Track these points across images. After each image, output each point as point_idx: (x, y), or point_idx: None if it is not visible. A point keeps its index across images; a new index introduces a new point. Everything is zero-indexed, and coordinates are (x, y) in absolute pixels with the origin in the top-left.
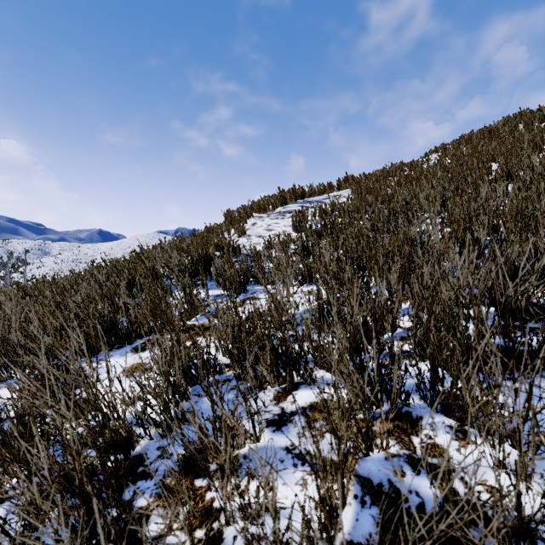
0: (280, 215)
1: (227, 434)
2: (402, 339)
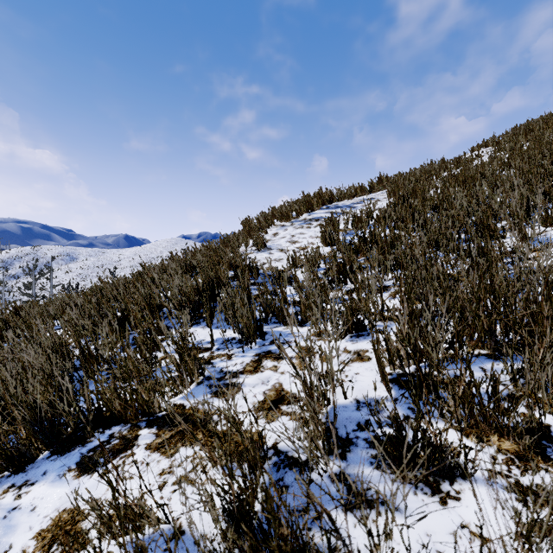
0: (305, 224)
1: None
2: None
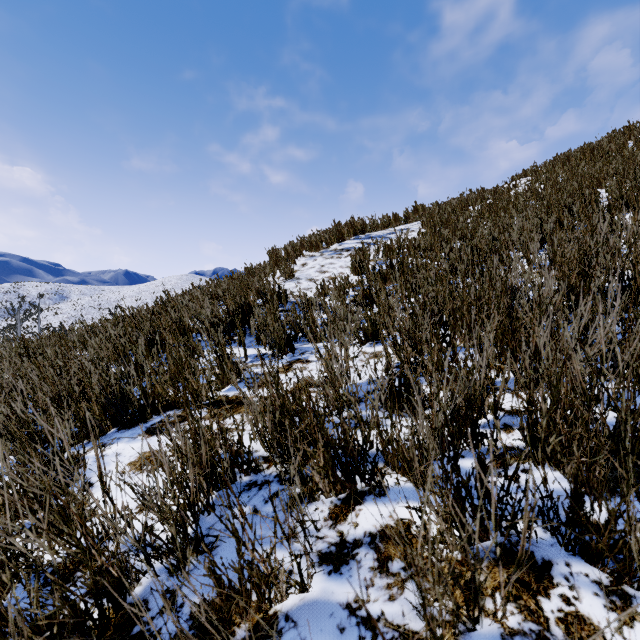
0: (336, 254)
1: (261, 584)
2: (505, 427)
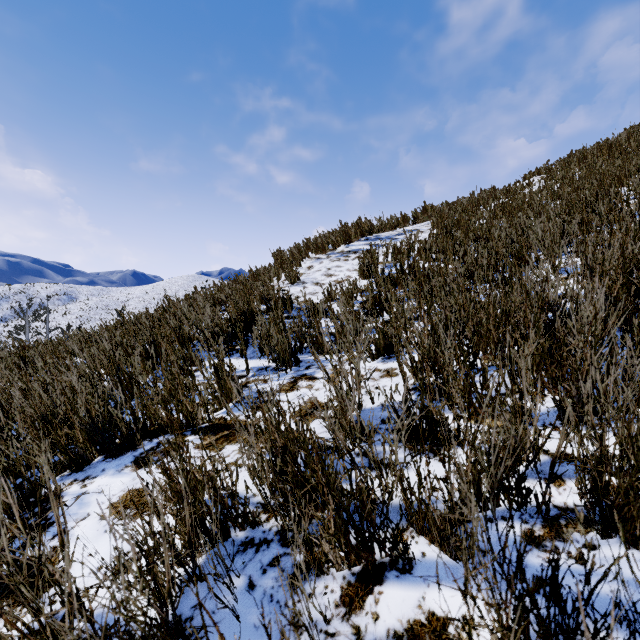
0: (343, 256)
1: None
2: (553, 478)
